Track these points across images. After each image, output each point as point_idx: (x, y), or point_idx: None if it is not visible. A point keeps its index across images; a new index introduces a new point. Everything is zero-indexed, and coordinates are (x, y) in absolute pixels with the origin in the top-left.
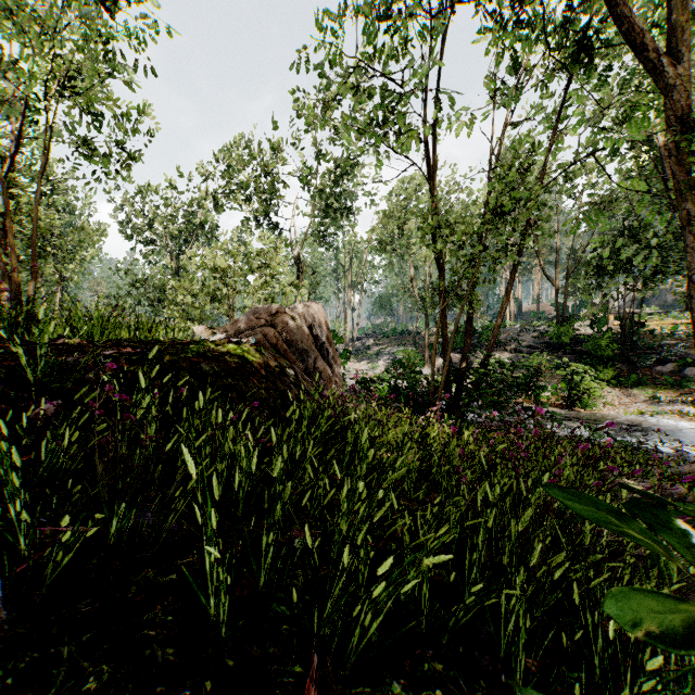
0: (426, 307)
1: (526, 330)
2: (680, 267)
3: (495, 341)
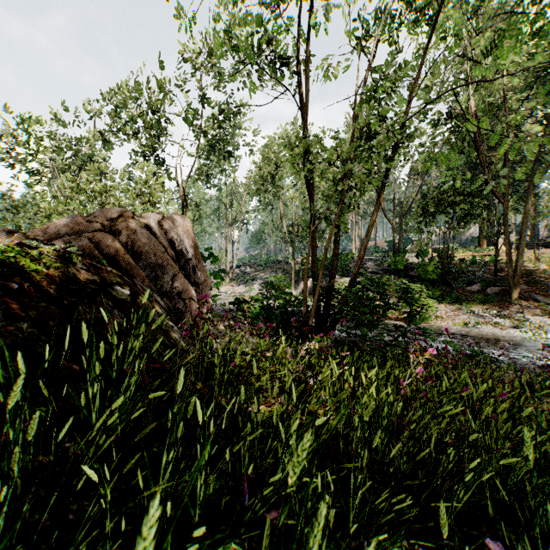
0: (293, 240)
1: (369, 260)
2: (482, 212)
3: (361, 262)
